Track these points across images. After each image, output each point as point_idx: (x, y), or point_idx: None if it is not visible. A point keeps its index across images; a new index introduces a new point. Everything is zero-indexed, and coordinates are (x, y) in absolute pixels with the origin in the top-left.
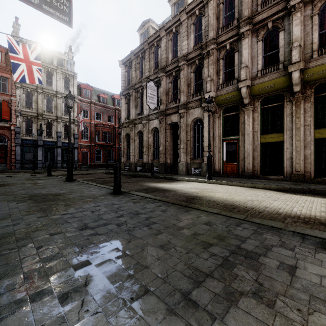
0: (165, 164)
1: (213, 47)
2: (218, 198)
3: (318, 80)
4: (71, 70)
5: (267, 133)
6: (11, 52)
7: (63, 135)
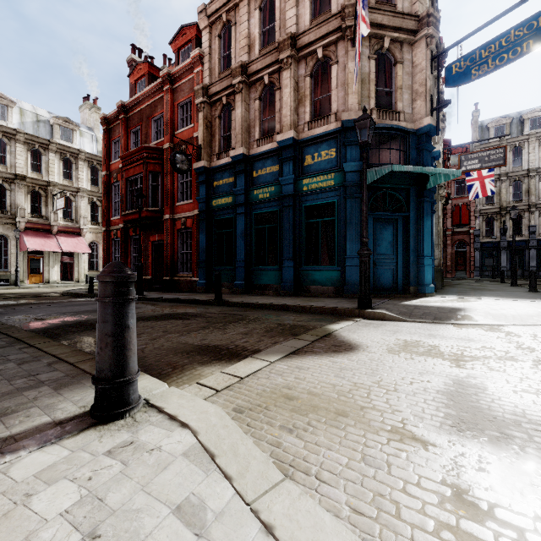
0: None
1: None
2: None
3: None
4: None
5: None
6: (467, 176)
7: (539, 229)
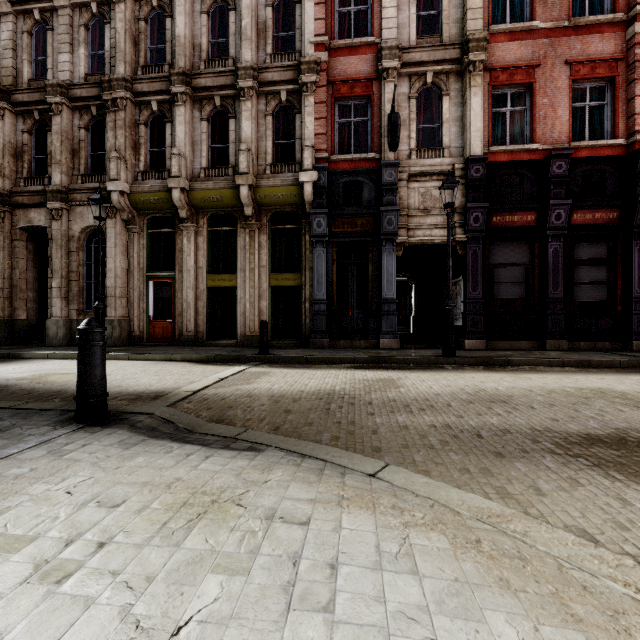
0: (11, 322)
1: (125, 96)
2: (52, 383)
3: (273, 206)
4: None
5: (218, 272)
6: None
7: None
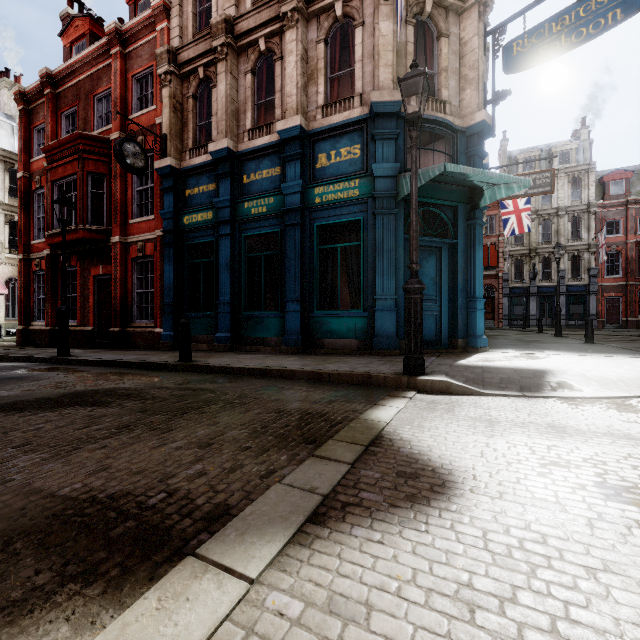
0: None
1: None
2: None
3: None
4: (583, 160)
5: None
6: (502, 209)
7: (568, 273)
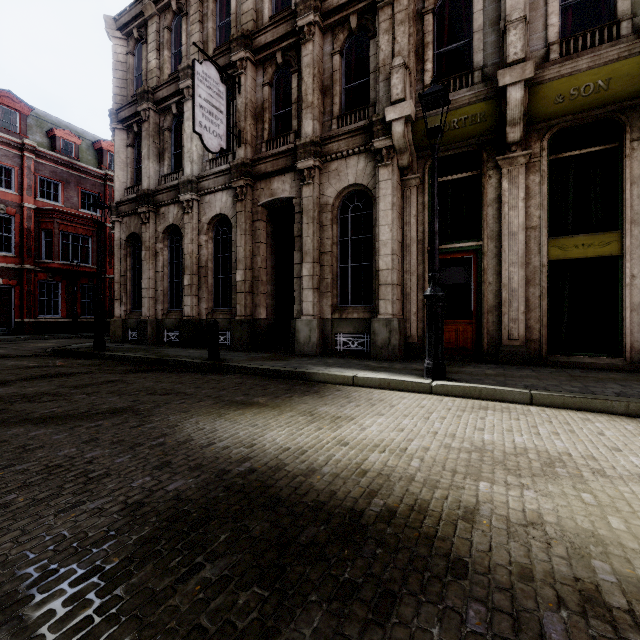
0: (252, 322)
1: None
2: None
3: None
4: None
5: (562, 233)
6: None
7: None
